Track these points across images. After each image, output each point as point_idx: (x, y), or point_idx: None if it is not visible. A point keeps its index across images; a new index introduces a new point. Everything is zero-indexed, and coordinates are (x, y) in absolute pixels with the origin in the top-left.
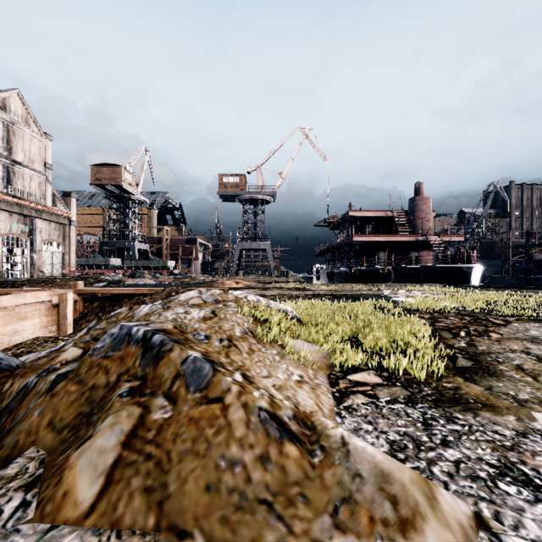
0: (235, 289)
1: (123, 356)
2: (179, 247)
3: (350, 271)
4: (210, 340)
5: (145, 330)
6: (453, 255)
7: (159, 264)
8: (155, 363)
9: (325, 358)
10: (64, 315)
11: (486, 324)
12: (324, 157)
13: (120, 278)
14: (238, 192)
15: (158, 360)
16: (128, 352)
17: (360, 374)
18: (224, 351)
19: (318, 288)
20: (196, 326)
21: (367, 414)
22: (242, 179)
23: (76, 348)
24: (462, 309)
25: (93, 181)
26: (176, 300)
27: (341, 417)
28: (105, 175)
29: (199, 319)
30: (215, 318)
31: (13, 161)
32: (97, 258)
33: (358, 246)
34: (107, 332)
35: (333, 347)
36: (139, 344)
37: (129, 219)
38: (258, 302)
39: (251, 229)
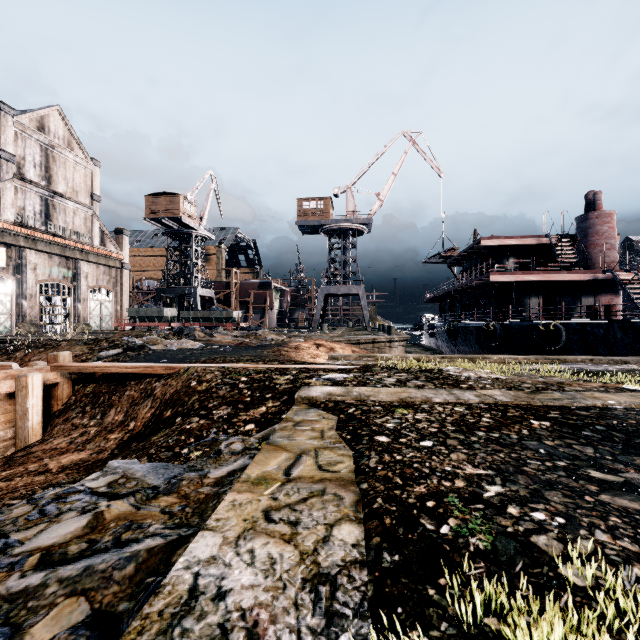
0: (309, 370)
1: None
2: (250, 293)
3: (486, 326)
4: None
5: None
6: None
7: (222, 315)
8: None
9: None
10: (23, 412)
11: None
12: (438, 168)
13: (152, 339)
14: (322, 221)
15: None
16: None
17: None
18: None
19: (467, 371)
20: None
21: None
22: (327, 203)
23: None
24: None
25: (148, 215)
26: None
27: None
28: (161, 207)
29: None
30: None
31: (52, 192)
32: (150, 308)
33: (495, 288)
34: None
35: None
36: None
37: (191, 260)
38: None
39: (339, 269)
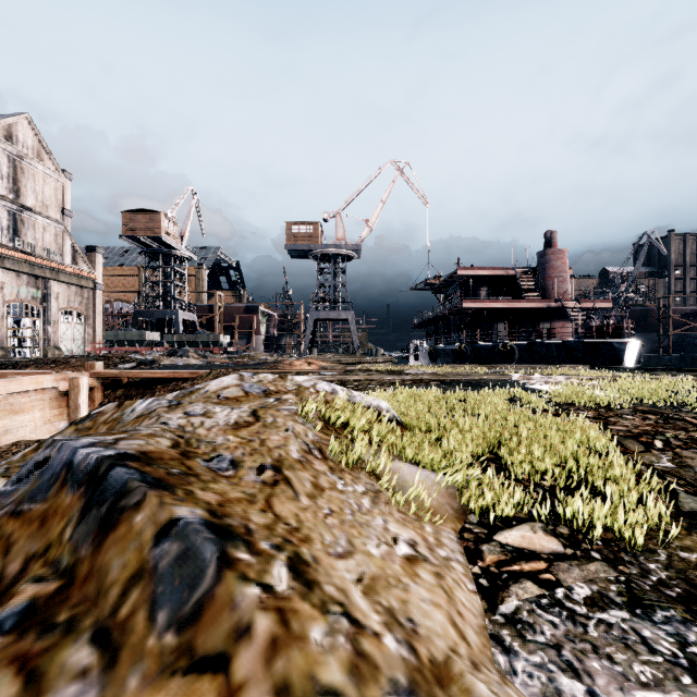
0: (306, 372)
1: (47, 512)
2: (235, 318)
3: (459, 348)
4: (239, 471)
5: (97, 458)
6: (599, 326)
7: (209, 339)
8: (98, 538)
9: (450, 496)
10: (76, 407)
11: (685, 427)
12: (424, 199)
13: (155, 357)
14: (311, 246)
15: (106, 530)
16: (57, 505)
17: (517, 530)
18: (264, 495)
19: (419, 371)
20: (218, 441)
21: (560, 641)
22: (317, 228)
23: (3, 480)
24: (636, 402)
25: (125, 232)
26: (201, 390)
27: (506, 652)
28: (140, 225)
29: (226, 427)
30: (256, 425)
31: (21, 206)
32: (130, 332)
33: (470, 315)
34: (34, 458)
35: (464, 477)
36: (80, 487)
37: (172, 281)
38: (334, 394)
39: (329, 294)
